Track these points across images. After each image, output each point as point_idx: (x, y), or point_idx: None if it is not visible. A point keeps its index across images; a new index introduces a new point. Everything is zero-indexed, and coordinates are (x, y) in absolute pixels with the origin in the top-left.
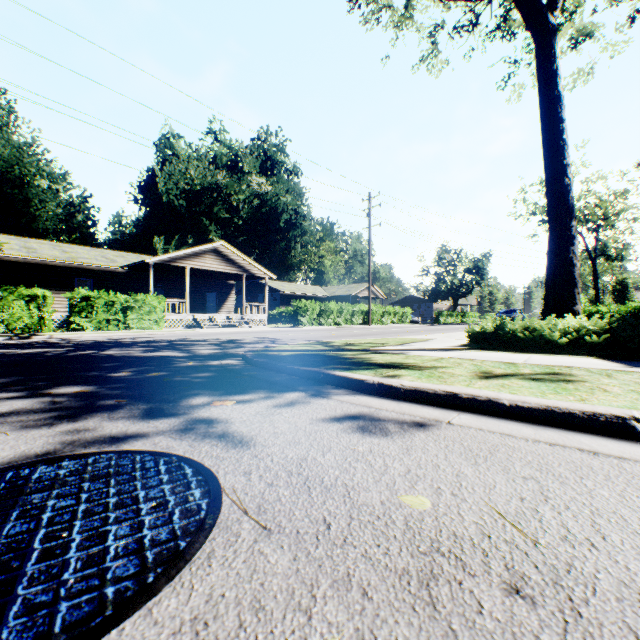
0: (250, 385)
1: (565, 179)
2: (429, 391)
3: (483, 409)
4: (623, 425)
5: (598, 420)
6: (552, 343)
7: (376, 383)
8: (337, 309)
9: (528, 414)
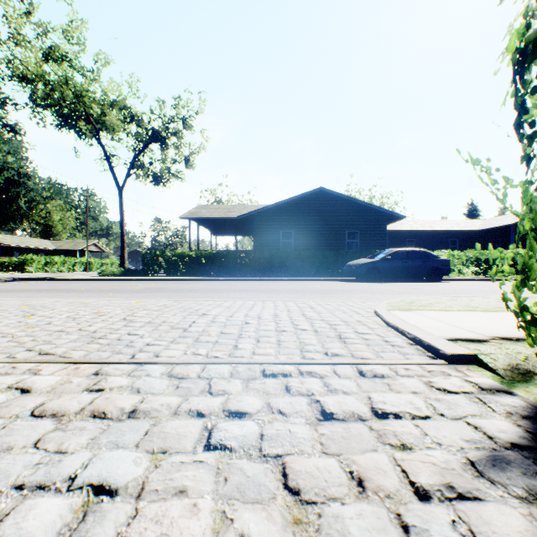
0: (25, 280)
1: (124, 233)
2: (61, 279)
3: (68, 280)
4: (81, 279)
5: (79, 279)
6: (112, 274)
7: (53, 279)
8: (62, 261)
9: (73, 280)
